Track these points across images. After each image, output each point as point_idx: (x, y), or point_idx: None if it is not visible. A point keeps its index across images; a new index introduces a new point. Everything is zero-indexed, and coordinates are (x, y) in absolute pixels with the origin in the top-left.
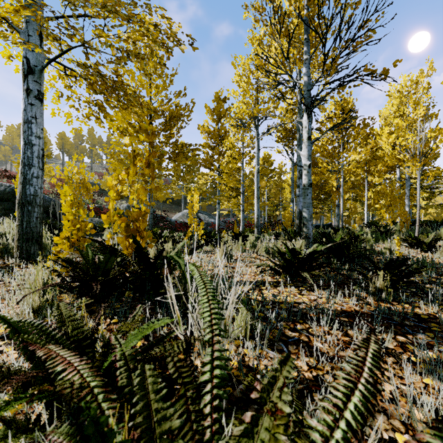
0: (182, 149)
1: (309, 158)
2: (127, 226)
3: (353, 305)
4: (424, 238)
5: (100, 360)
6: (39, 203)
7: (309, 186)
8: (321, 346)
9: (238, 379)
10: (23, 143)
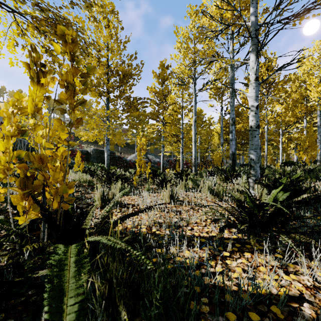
0: (133, 102)
1: (256, 99)
2: (26, 177)
3: None
4: None
5: None
6: None
7: (257, 127)
8: None
9: None
10: None
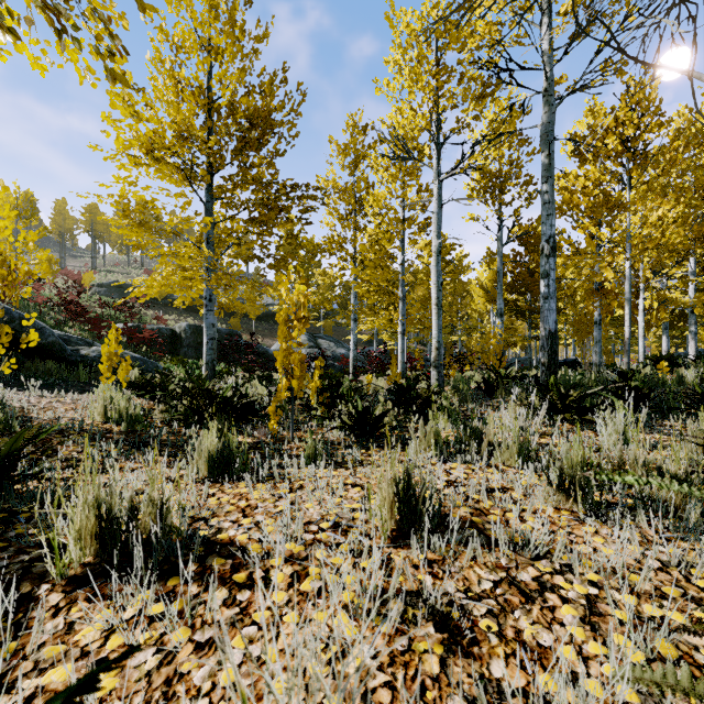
0: (277, 198)
1: None
2: None
3: None
4: None
5: None
6: None
7: None
8: None
9: None
10: None
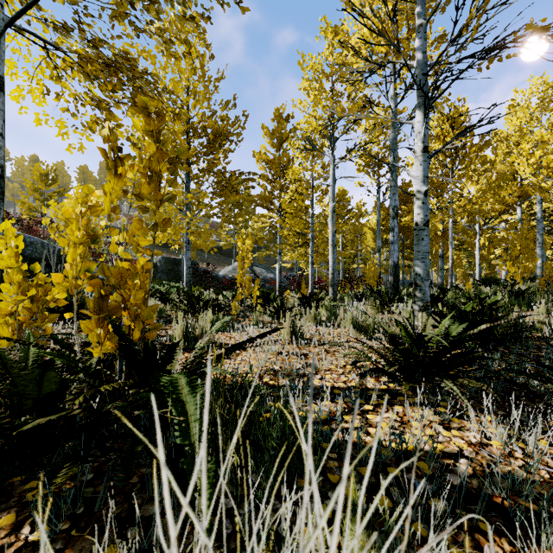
0: (230, 180)
1: (424, 181)
2: (100, 298)
3: None
4: None
5: None
6: None
7: (426, 225)
8: None
9: None
10: None
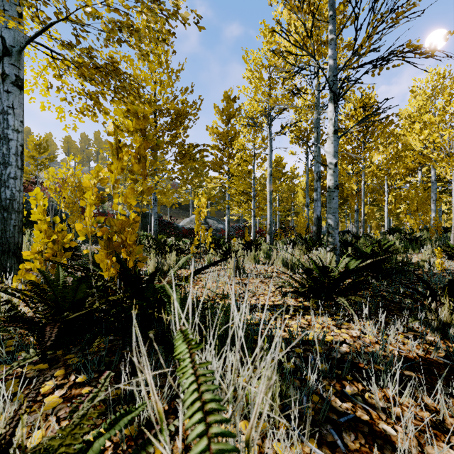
0: (189, 150)
1: (335, 156)
2: (108, 240)
3: (413, 347)
4: None
5: None
6: (18, 209)
7: (336, 188)
8: (393, 432)
9: None
10: None
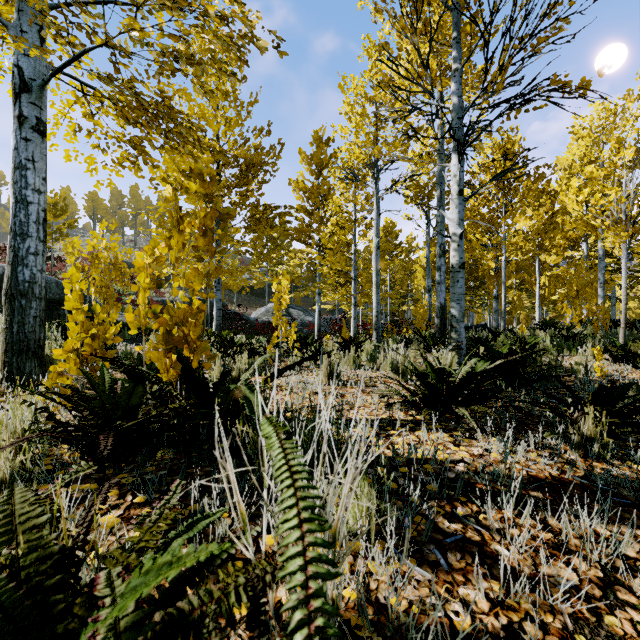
0: (265, 214)
1: (460, 224)
2: (167, 333)
3: (546, 466)
4: (637, 348)
5: (81, 616)
6: (39, 295)
7: (461, 267)
8: (506, 553)
9: (359, 636)
10: (13, 200)
